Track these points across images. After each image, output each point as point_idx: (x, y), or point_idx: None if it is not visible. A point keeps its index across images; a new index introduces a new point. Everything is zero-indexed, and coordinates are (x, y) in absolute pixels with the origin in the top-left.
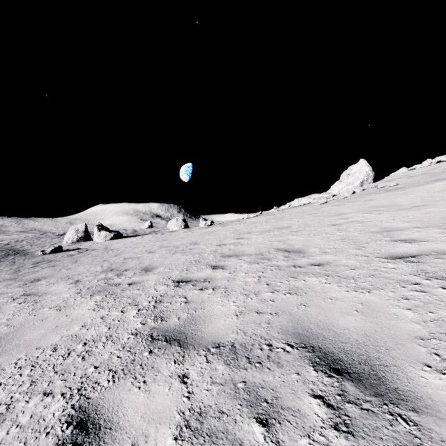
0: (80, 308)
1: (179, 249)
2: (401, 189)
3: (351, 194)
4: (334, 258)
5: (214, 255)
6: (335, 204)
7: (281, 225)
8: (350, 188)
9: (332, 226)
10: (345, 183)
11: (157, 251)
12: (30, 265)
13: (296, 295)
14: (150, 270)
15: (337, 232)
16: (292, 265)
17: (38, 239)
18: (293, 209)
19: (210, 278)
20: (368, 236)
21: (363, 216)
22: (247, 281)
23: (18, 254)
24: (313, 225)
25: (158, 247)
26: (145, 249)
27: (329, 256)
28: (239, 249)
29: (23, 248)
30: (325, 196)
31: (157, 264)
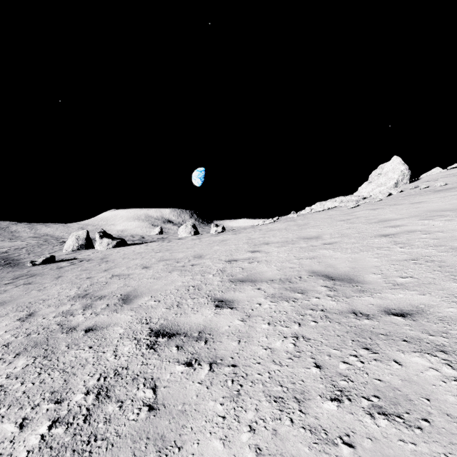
0: None
1: (179, 265)
2: (456, 189)
3: (387, 196)
4: (425, 299)
5: (221, 277)
6: (370, 208)
7: (308, 234)
8: (383, 189)
9: (382, 238)
10: (376, 184)
11: (153, 267)
12: (7, 280)
13: (406, 428)
14: (129, 301)
15: (397, 247)
16: (349, 309)
17: (39, 246)
18: (317, 214)
19: (209, 330)
20: None
21: (423, 223)
22: (275, 347)
23: (9, 264)
24: (353, 235)
25: (156, 260)
26: (141, 263)
27: (412, 293)
28: (255, 269)
29: (18, 257)
30: (353, 199)
31: (143, 289)
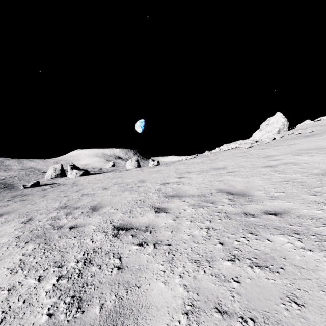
0: (1, 265)
1: (128, 187)
2: (318, 135)
3: (272, 140)
4: (290, 205)
5: (158, 194)
6: (260, 148)
7: (217, 166)
8: (269, 135)
9: (267, 167)
10: (265, 131)
11: (111, 188)
12: (8, 198)
13: (270, 272)
14: (97, 210)
15: (276, 173)
16: (242, 212)
17: (27, 175)
18: (223, 152)
19: (152, 226)
20: (314, 179)
21: (294, 158)
22: (194, 234)
23: (6, 187)
24: (247, 166)
25: (112, 184)
26: (102, 186)
27: (282, 201)
28: (181, 189)
29: (13, 182)
30: (249, 142)
31: (105, 202)
